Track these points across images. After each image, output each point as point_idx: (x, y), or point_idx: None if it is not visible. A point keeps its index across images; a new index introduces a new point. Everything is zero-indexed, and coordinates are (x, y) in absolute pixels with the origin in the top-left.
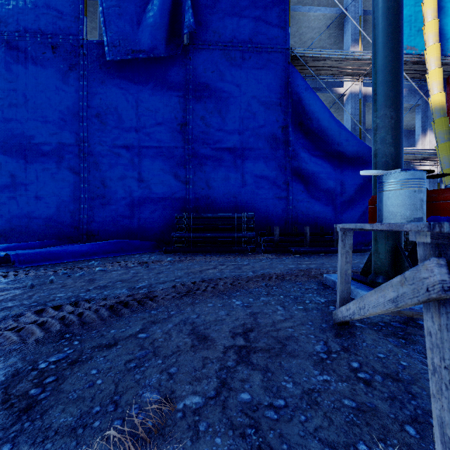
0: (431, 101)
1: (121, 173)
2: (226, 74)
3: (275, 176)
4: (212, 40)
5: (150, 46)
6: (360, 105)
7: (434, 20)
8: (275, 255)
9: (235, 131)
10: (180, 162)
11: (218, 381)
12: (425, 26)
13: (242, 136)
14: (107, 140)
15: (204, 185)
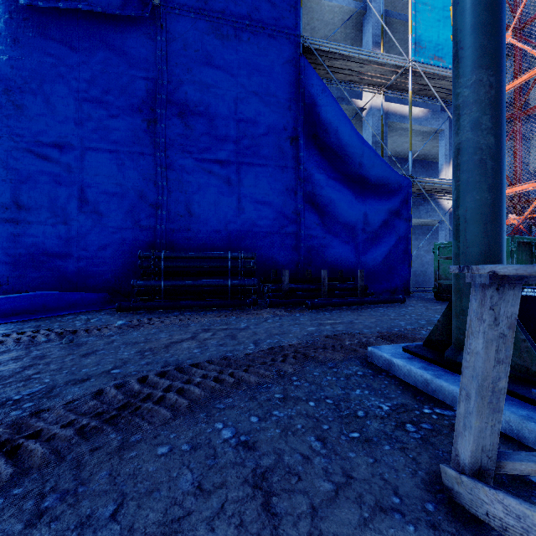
0: None
1: (50, 187)
2: (215, 56)
3: (283, 203)
4: (196, 5)
5: None
6: (382, 123)
7: None
8: (285, 310)
9: (228, 137)
10: (147, 175)
11: None
12: None
13: (239, 146)
14: (24, 133)
15: (184, 212)
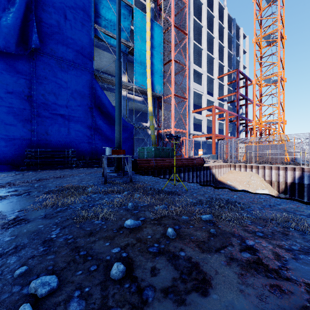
0: (148, 109)
1: None
2: (58, 74)
3: (87, 131)
4: (50, 53)
5: (5, 45)
6: (126, 102)
7: (149, 79)
8: (87, 168)
9: (64, 105)
10: (27, 118)
11: (78, 182)
12: (147, 79)
13: (68, 109)
14: None
15: (44, 133)
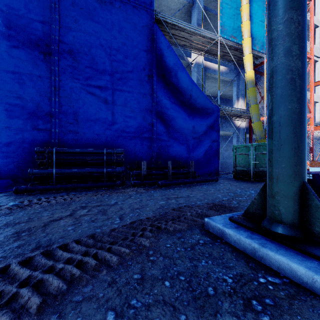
0: (246, 75)
1: None
2: (96, 14)
3: (143, 118)
4: None
5: None
6: (202, 73)
7: (248, 21)
8: (144, 189)
9: (105, 71)
10: (43, 92)
11: None
12: (243, 24)
13: (113, 77)
14: None
15: (72, 120)
